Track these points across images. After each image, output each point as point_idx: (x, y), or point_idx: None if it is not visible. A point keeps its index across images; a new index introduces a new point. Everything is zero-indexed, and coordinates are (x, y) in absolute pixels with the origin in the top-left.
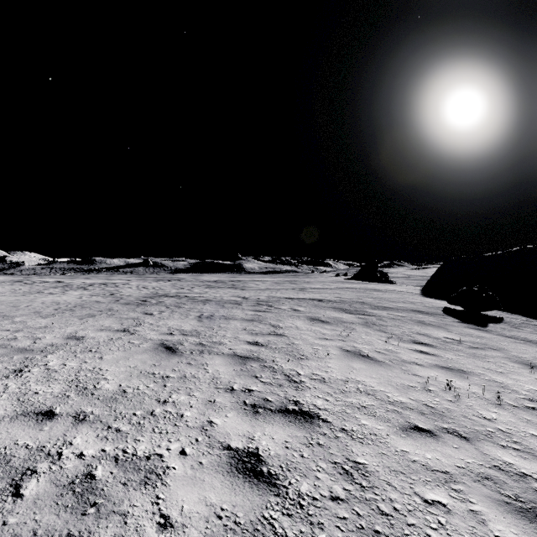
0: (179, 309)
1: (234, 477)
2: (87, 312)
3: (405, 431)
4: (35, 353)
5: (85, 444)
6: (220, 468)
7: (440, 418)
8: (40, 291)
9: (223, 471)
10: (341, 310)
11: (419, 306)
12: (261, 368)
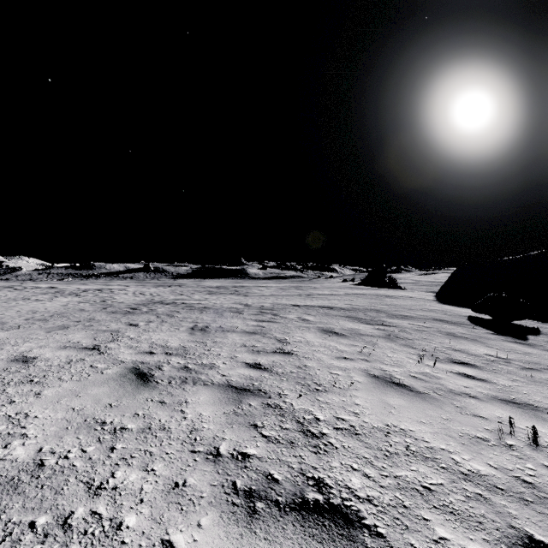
0: (170, 318)
1: None
2: (61, 323)
3: None
4: None
5: None
6: None
7: None
8: (27, 298)
9: None
10: (355, 320)
11: (441, 314)
12: (263, 409)
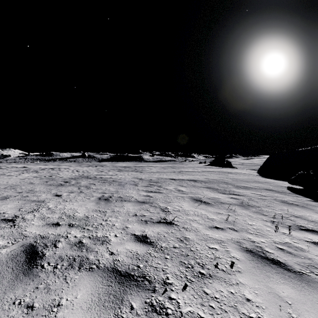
0: (87, 189)
1: None
2: (7, 194)
3: None
4: None
5: None
6: None
7: None
8: (4, 174)
9: None
10: (214, 190)
11: (268, 185)
12: (145, 317)
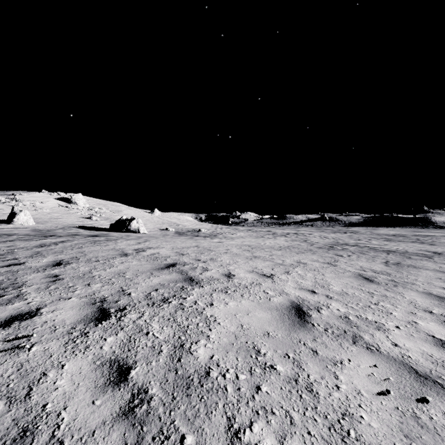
0: (363, 255)
1: (439, 348)
2: (298, 250)
3: None
4: (288, 266)
5: (337, 307)
6: (427, 341)
7: None
8: (262, 236)
9: (430, 343)
10: None
11: None
12: None
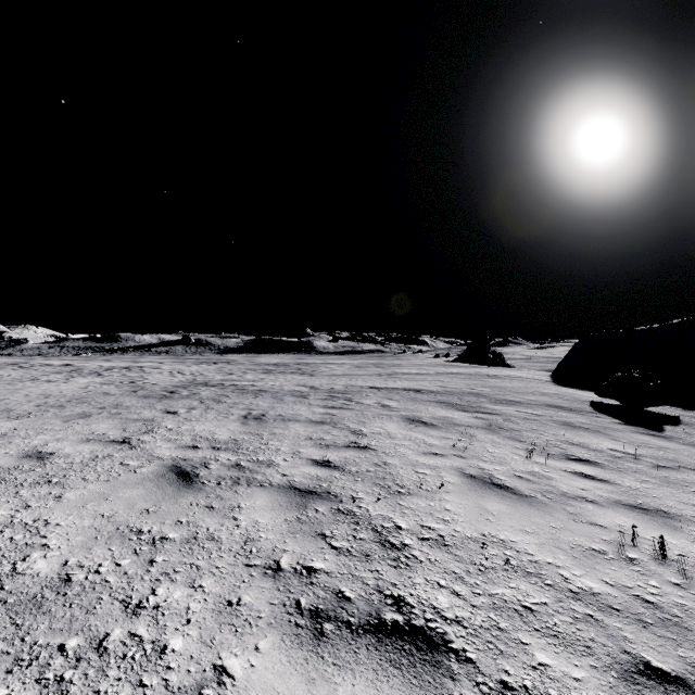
0: (217, 404)
1: None
2: (82, 410)
3: (633, 684)
4: None
5: None
6: None
7: (682, 635)
8: (36, 378)
9: None
10: (449, 406)
11: (557, 399)
12: (332, 516)
